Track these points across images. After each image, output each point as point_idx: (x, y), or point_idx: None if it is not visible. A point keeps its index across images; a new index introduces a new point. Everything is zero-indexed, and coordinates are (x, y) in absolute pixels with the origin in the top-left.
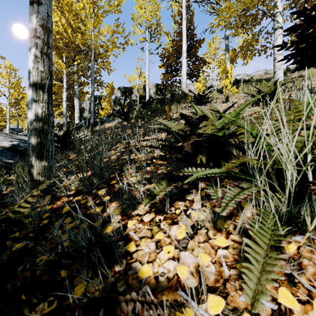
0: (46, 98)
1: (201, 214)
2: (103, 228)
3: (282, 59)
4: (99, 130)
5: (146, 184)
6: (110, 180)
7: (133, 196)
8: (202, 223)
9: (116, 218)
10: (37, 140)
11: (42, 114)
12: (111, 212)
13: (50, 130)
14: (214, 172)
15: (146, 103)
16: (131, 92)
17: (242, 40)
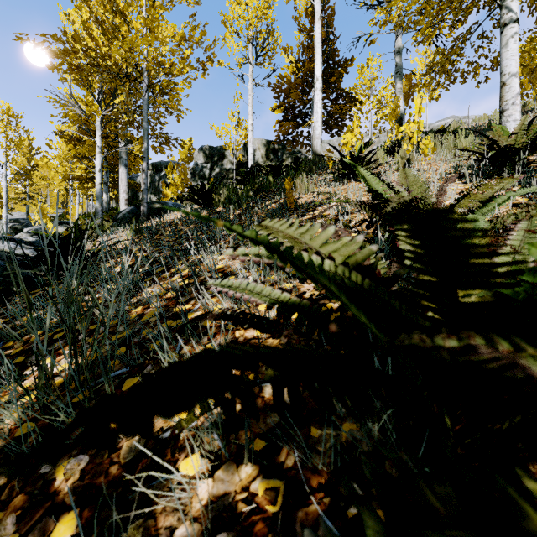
0: None
1: None
2: None
3: None
4: (152, 226)
5: (221, 465)
6: None
7: None
8: None
9: None
10: None
11: None
12: None
13: None
14: None
15: (247, 174)
16: (222, 156)
17: (421, 60)
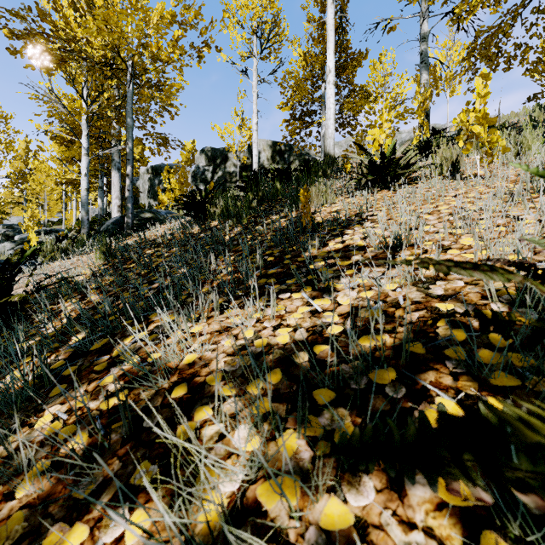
0: None
1: None
2: None
3: None
4: (127, 247)
5: None
6: None
7: None
8: None
9: None
10: None
11: None
12: None
13: None
14: None
15: (250, 179)
16: (225, 158)
17: (442, 52)
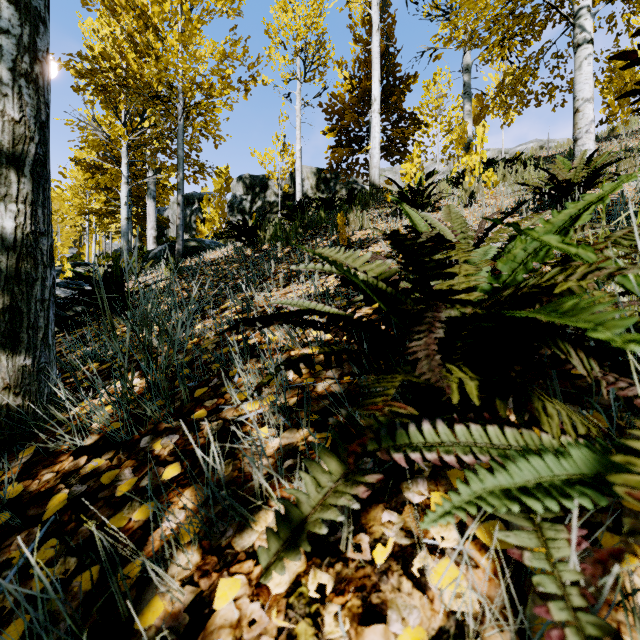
0: (28, 191)
1: (465, 579)
2: (138, 602)
3: (630, 95)
4: (191, 266)
5: (285, 430)
6: (191, 408)
7: (245, 470)
8: (475, 628)
9: (184, 560)
10: (1, 302)
11: (17, 232)
12: (152, 575)
13: (40, 274)
14: (548, 478)
15: (296, 208)
16: (265, 186)
17: (496, 76)
